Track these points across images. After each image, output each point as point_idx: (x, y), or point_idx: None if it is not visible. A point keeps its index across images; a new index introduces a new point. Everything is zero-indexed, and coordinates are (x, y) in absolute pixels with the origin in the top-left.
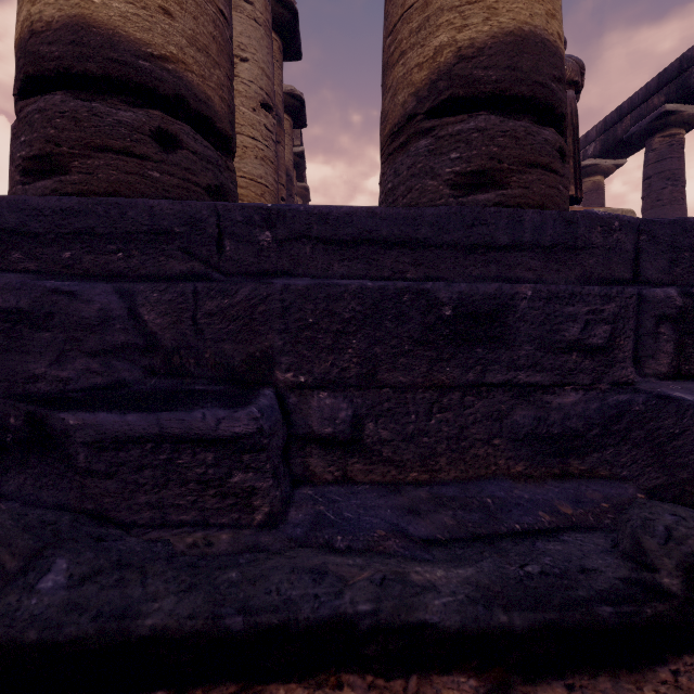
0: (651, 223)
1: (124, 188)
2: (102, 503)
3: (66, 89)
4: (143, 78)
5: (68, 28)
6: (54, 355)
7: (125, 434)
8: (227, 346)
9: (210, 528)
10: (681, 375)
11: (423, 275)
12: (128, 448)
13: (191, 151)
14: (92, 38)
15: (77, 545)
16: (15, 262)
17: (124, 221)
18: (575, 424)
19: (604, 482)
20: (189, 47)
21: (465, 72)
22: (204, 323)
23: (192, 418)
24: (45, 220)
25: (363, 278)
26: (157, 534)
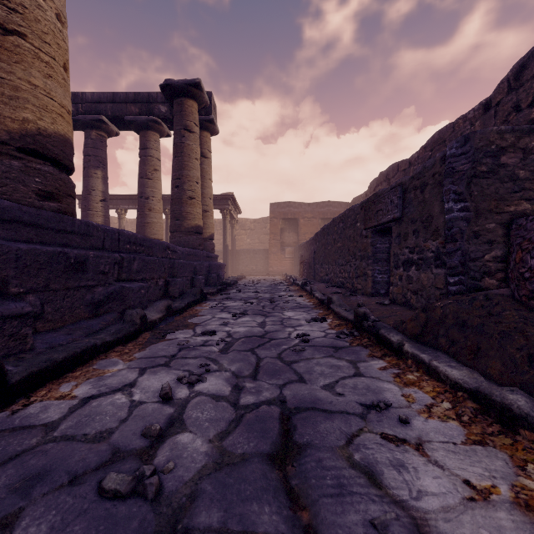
0: (107, 230)
1: None
2: None
3: None
4: None
5: None
6: None
7: None
8: None
9: (10, 356)
10: (119, 280)
11: (39, 240)
12: None
13: None
14: None
15: None
16: None
17: None
18: (101, 297)
19: (109, 313)
20: None
21: (43, 142)
22: None
23: (8, 307)
24: None
25: (13, 239)
26: None
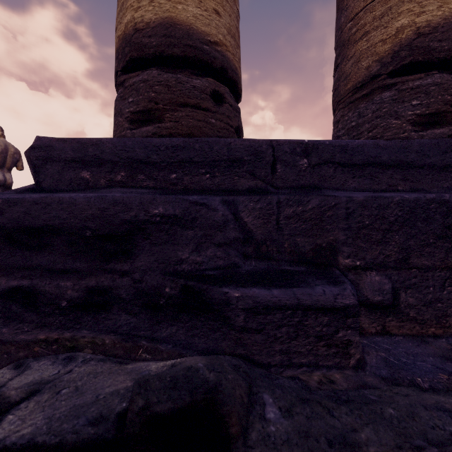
0: None
1: (196, 130)
2: (247, 350)
3: (156, 66)
4: (206, 57)
5: (162, 26)
6: (192, 245)
7: (270, 303)
8: (297, 239)
9: (319, 368)
10: None
11: (408, 187)
12: (271, 313)
13: (229, 104)
14: (177, 32)
15: (264, 383)
16: (139, 182)
17: (210, 153)
18: None
19: None
20: (227, 35)
21: (423, 44)
22: (282, 223)
23: (312, 292)
24: (160, 154)
25: (367, 189)
26: (287, 372)
